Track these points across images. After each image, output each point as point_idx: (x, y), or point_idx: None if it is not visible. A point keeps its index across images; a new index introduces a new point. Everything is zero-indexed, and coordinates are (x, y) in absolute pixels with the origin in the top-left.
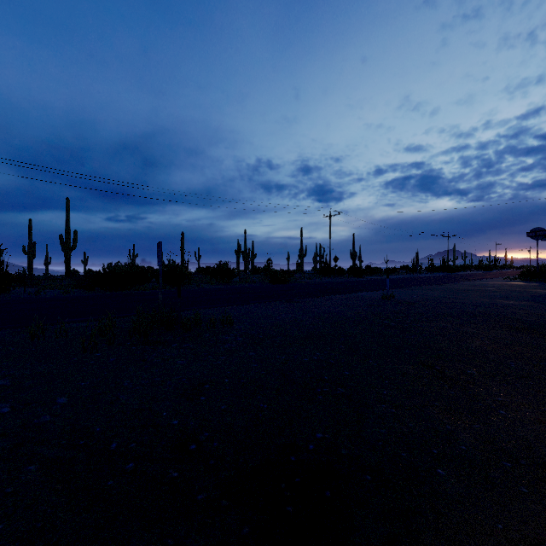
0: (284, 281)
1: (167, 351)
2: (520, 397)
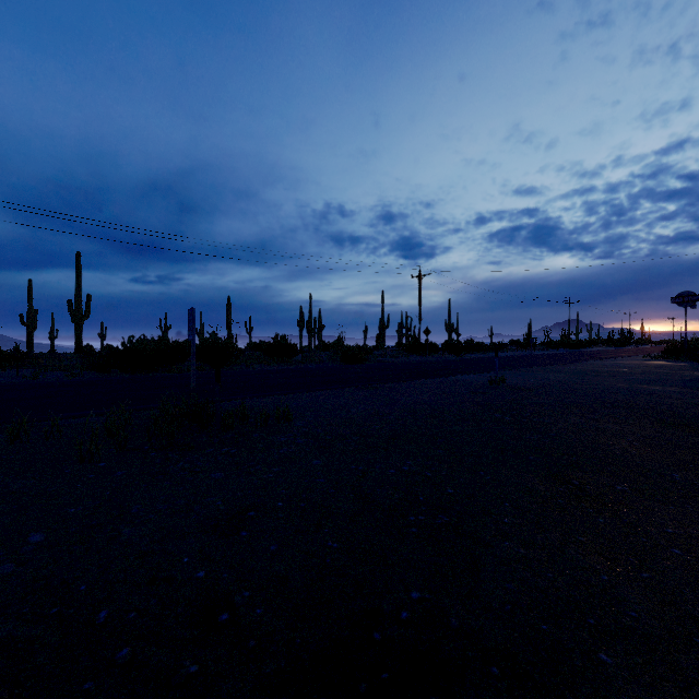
0: (360, 360)
1: (199, 458)
2: (697, 526)
